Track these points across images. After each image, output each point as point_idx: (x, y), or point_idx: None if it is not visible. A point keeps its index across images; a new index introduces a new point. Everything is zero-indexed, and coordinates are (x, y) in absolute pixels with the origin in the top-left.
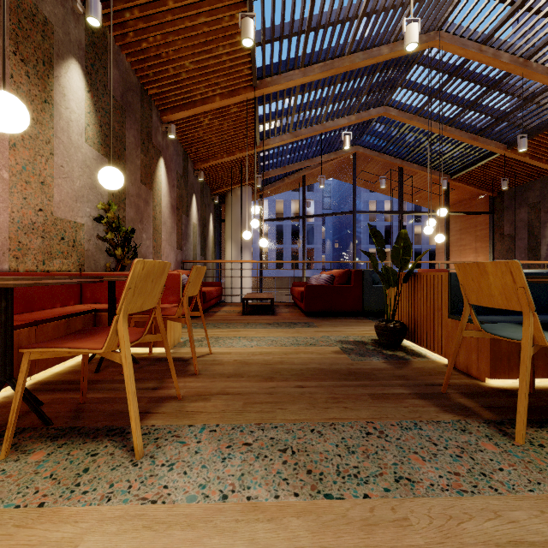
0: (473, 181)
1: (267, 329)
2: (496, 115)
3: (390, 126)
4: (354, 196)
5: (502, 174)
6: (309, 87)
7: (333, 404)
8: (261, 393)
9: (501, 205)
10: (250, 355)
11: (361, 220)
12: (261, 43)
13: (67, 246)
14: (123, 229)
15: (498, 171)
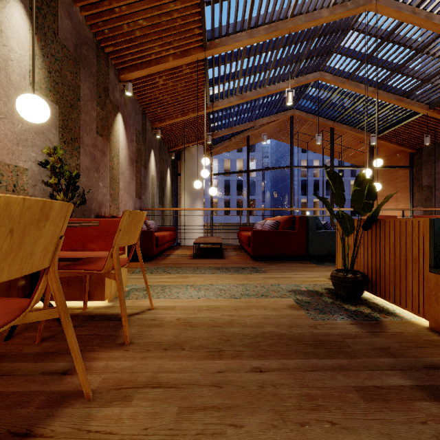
0: (396, 140)
1: (216, 274)
2: (422, 77)
3: (324, 90)
4: (291, 153)
5: (422, 132)
6: (254, 51)
7: (311, 414)
8: (205, 384)
9: (420, 160)
10: (196, 311)
11: (294, 175)
12: (210, 2)
13: (4, 190)
14: (67, 173)
15: (419, 130)
